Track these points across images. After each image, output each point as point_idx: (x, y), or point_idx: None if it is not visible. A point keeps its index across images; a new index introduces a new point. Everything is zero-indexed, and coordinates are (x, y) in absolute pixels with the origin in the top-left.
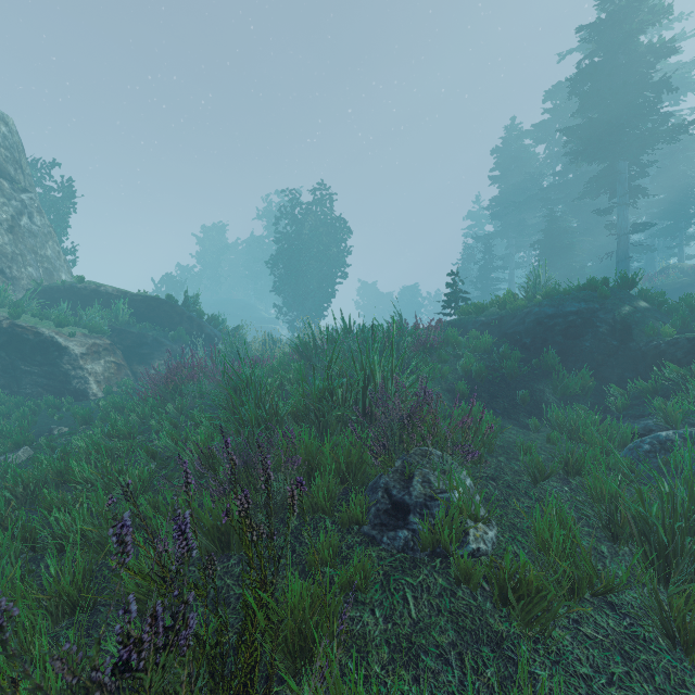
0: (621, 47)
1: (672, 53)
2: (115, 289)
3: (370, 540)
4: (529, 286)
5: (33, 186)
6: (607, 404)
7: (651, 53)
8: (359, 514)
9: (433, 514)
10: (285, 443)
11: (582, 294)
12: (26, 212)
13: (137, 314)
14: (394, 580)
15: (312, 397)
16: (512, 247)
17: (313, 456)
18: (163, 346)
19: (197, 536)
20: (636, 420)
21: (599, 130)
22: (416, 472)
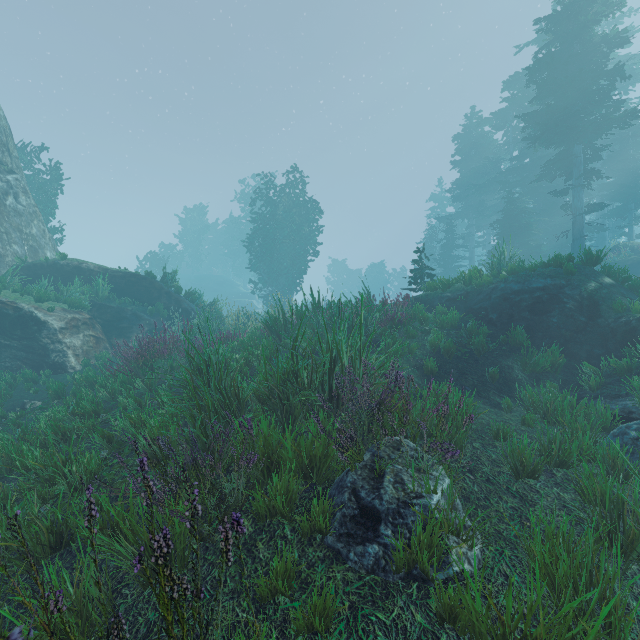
0: (577, 37)
1: (625, 43)
2: (97, 266)
3: (335, 555)
4: (494, 262)
5: (20, 168)
6: (580, 382)
7: (604, 43)
8: (322, 523)
9: (408, 524)
10: (241, 434)
11: (548, 271)
12: (12, 192)
13: (117, 289)
14: (363, 616)
15: (275, 379)
16: (472, 226)
17: (273, 448)
18: (141, 321)
19: (100, 590)
20: (613, 401)
21: (556, 116)
22: (387, 469)
